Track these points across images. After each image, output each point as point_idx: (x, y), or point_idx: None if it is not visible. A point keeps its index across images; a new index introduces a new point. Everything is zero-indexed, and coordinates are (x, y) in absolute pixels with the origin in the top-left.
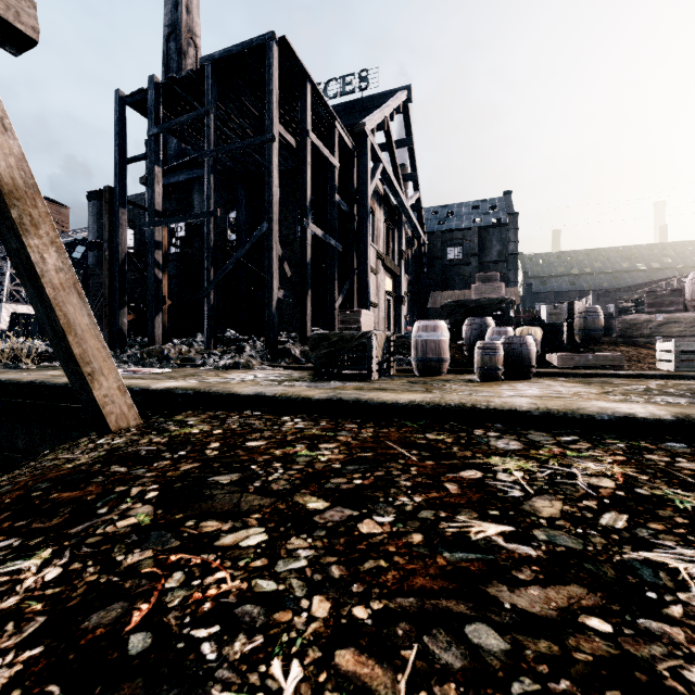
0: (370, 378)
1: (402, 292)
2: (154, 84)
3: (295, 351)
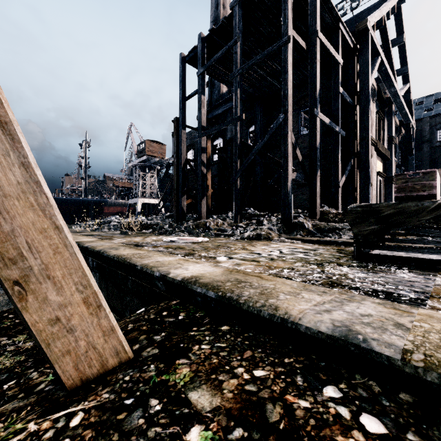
0: None
1: (392, 173)
2: (201, 38)
3: (308, 224)
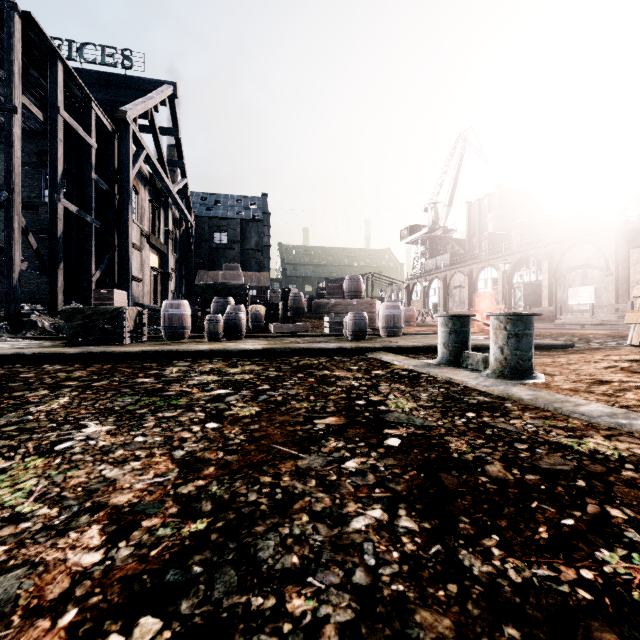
0: (123, 343)
1: (169, 269)
2: None
3: (44, 323)
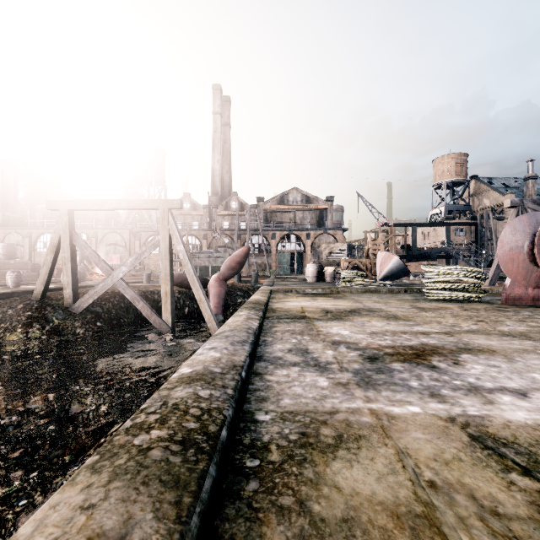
0: None
1: None
2: None
3: None
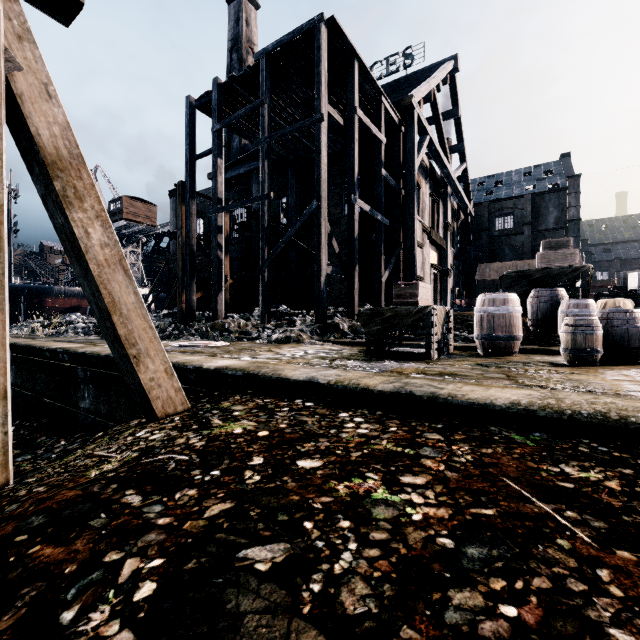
0: (429, 358)
1: (448, 265)
2: (217, 85)
3: (343, 325)
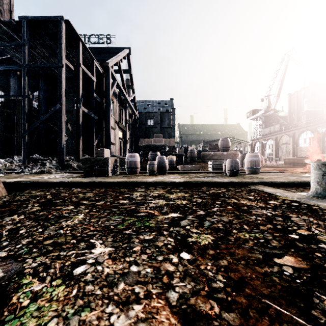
0: (108, 175)
1: (127, 138)
2: None
3: (74, 165)
